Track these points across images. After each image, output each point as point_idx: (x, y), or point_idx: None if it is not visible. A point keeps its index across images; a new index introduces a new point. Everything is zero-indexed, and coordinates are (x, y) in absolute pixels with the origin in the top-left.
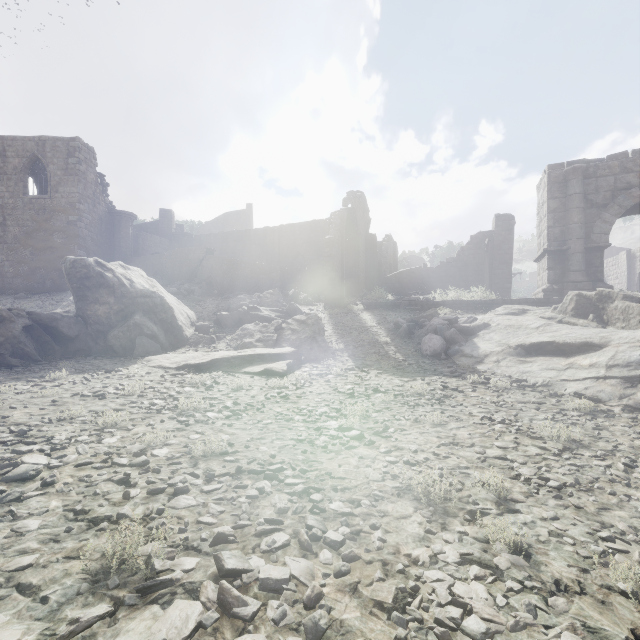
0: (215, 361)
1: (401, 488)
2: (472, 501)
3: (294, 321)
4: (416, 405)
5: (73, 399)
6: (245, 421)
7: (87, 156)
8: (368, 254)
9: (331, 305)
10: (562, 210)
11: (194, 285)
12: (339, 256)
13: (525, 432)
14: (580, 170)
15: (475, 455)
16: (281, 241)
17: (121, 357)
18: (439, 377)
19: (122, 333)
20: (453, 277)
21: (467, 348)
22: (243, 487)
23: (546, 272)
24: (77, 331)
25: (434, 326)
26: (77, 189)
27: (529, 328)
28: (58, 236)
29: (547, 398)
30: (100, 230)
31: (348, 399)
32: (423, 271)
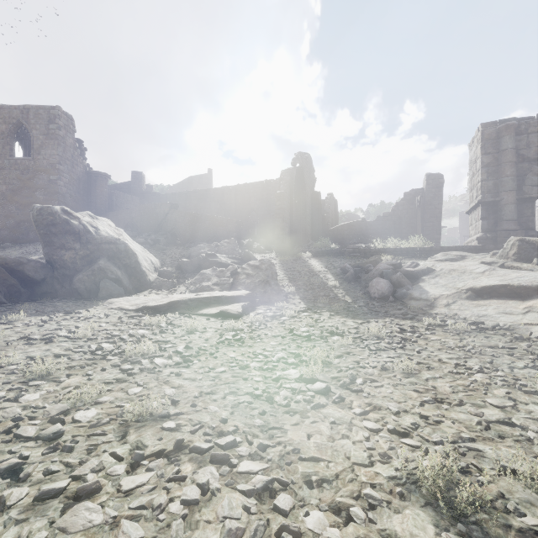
0: (173, 303)
1: (400, 479)
2: (514, 509)
3: (249, 266)
4: (377, 349)
5: (17, 343)
6: (195, 369)
7: (66, 123)
8: (313, 209)
9: (282, 253)
10: (495, 164)
11: (160, 236)
12: (289, 209)
13: (513, 384)
14: (512, 127)
15: (472, 418)
16: (237, 199)
17: (85, 299)
18: (392, 319)
19: (87, 277)
20: (388, 229)
21: (415, 291)
22: (179, 479)
23: (480, 222)
24: (43, 275)
25: (380, 270)
26: (57, 151)
27: (474, 272)
28: (40, 193)
29: (514, 342)
30: (78, 188)
31: (305, 342)
32: (362, 224)
